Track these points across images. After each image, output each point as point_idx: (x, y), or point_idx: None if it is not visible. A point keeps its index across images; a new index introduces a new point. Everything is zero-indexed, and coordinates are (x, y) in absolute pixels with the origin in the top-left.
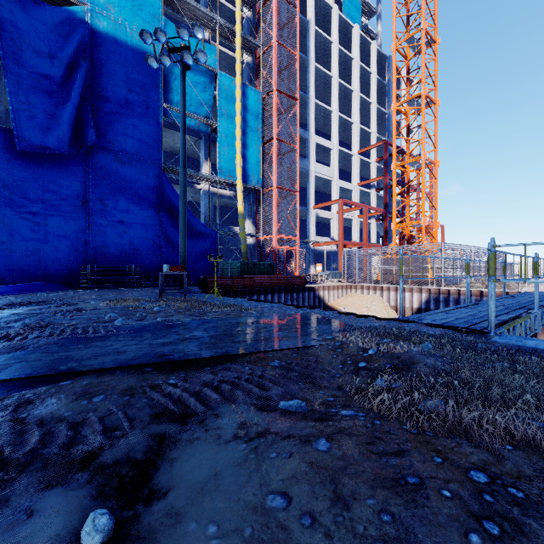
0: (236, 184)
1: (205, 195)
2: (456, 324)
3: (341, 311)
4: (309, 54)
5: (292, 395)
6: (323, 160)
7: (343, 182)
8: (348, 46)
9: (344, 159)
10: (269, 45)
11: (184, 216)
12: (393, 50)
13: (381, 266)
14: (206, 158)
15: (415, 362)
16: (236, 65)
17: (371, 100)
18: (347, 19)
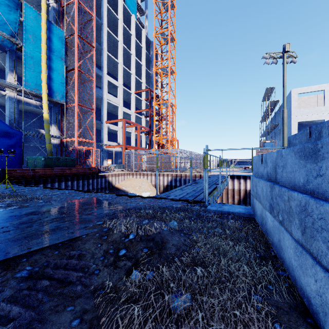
0: (42, 96)
1: (10, 101)
2: (187, 197)
3: (123, 190)
4: (103, 21)
5: None
6: (113, 93)
7: (126, 109)
8: (128, 26)
9: (126, 95)
10: (71, 0)
11: None
12: (154, 36)
13: (147, 161)
14: (11, 70)
15: (165, 242)
16: (42, 3)
17: (142, 63)
18: (128, 9)
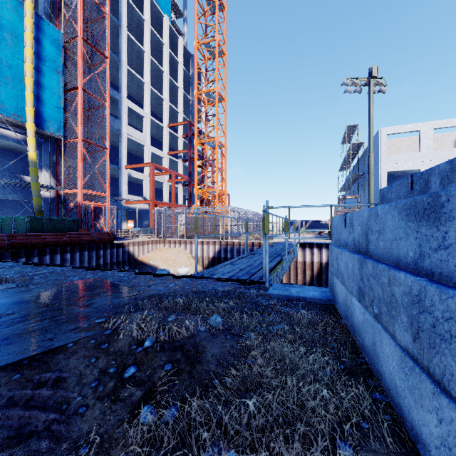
0: (26, 126)
1: None
2: (240, 276)
3: (150, 264)
4: (122, 21)
5: None
6: (136, 125)
7: (155, 149)
8: (159, 31)
9: (156, 129)
10: None
11: None
12: (195, 47)
13: (185, 223)
14: None
15: (201, 352)
16: None
17: (179, 85)
18: (158, 7)
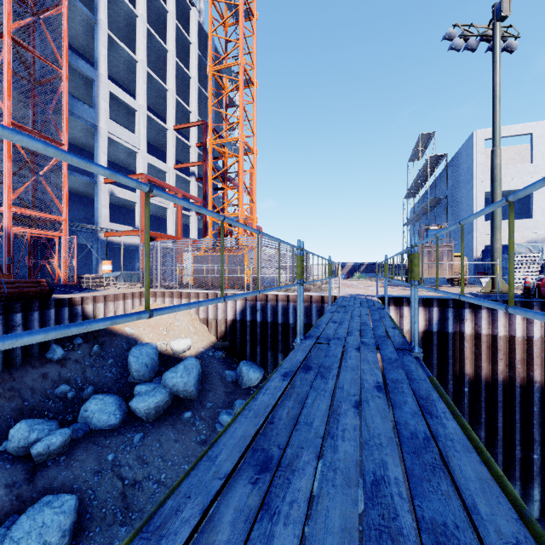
0: None
1: None
2: None
3: (126, 334)
4: None
5: None
6: (128, 125)
7: (154, 158)
8: None
9: (157, 132)
10: None
11: None
12: (208, 0)
13: (189, 265)
14: None
15: None
16: None
17: (191, 75)
18: None
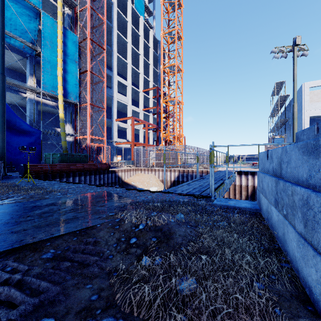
0: (58, 97)
1: (30, 102)
2: (194, 192)
3: (132, 184)
4: (113, 24)
5: (47, 307)
6: (122, 92)
7: (134, 107)
8: (137, 27)
9: (135, 93)
10: (84, 7)
11: (3, 114)
12: (161, 36)
13: (155, 157)
14: (31, 74)
15: (172, 233)
16: (58, 11)
17: (150, 63)
18: (136, 11)
